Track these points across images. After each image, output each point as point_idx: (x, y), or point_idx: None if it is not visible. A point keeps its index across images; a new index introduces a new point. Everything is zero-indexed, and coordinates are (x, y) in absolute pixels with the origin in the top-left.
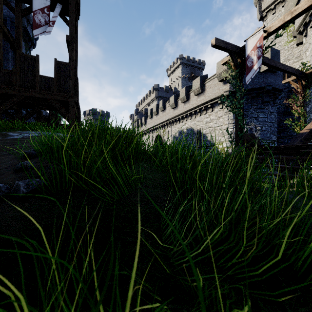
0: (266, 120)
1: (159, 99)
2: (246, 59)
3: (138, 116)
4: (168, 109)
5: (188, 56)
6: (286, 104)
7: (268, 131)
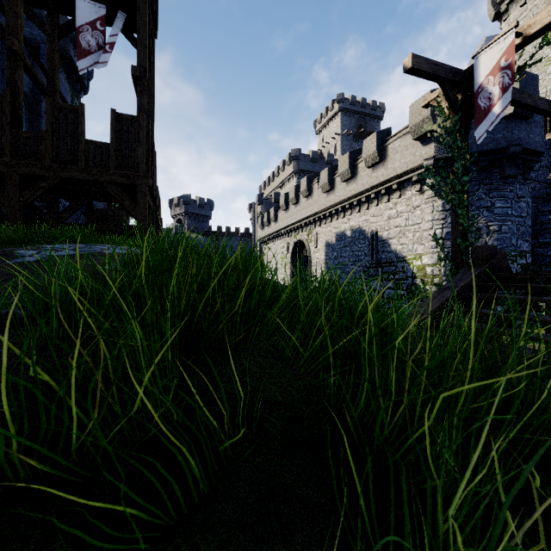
0: (510, 212)
1: (301, 176)
2: (476, 93)
3: (262, 206)
4: (317, 194)
5: (353, 96)
6: (549, 179)
7: (514, 234)
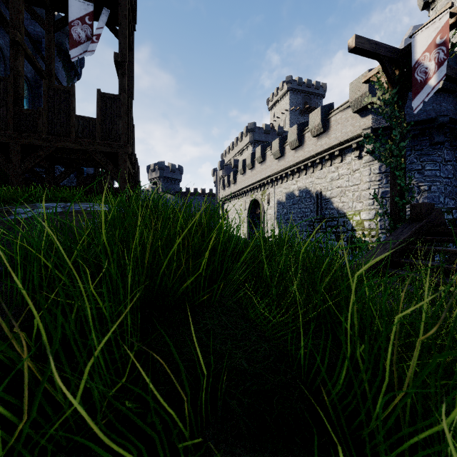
0: (438, 174)
1: (256, 145)
2: (413, 68)
3: (224, 171)
4: (269, 160)
5: (300, 77)
6: None
7: (442, 193)
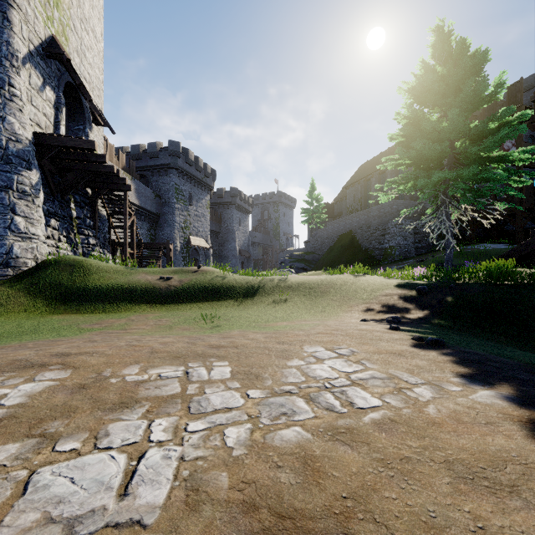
0: None
1: None
2: None
3: None
4: None
5: None
6: None
7: None
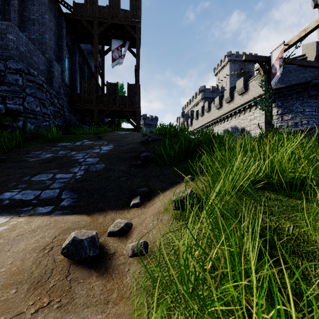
0: (314, 113)
1: (205, 100)
2: (271, 67)
3: (184, 118)
4: (213, 110)
5: (237, 52)
6: None
7: (317, 125)
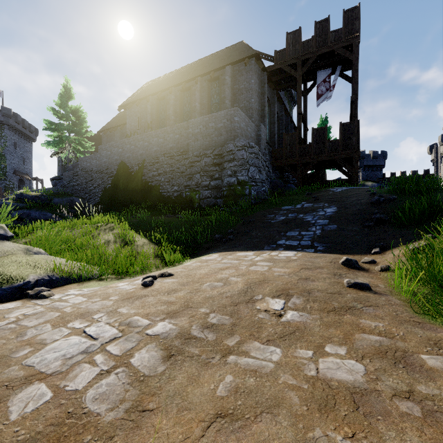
0: None
1: None
2: None
3: None
4: None
5: None
6: None
7: None
